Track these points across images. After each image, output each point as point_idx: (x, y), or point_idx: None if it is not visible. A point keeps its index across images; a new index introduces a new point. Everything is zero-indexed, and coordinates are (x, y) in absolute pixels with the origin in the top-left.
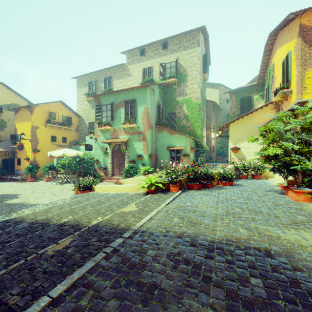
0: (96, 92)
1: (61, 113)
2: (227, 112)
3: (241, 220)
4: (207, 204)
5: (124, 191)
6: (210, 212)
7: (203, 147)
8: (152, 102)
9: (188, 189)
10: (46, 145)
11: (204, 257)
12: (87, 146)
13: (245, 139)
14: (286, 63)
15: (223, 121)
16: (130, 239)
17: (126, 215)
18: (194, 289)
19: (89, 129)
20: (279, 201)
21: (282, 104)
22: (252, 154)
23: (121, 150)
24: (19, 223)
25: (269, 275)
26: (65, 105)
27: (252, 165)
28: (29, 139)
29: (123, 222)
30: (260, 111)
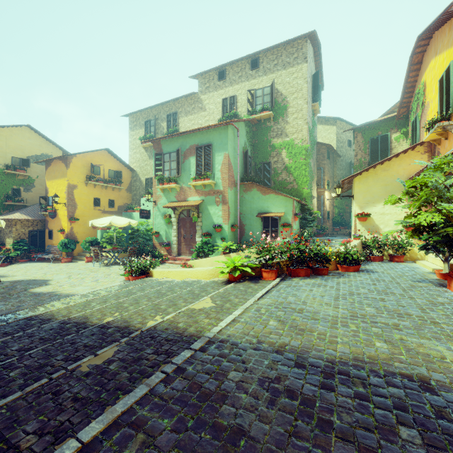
0: (155, 136)
1: (108, 166)
2: (350, 160)
3: (377, 327)
4: (321, 300)
5: (194, 277)
6: (326, 313)
7: (312, 213)
8: (236, 147)
9: (290, 276)
10: (86, 211)
11: (319, 387)
12: (143, 212)
13: (378, 201)
14: (446, 80)
15: (343, 174)
16: (202, 352)
17: (198, 314)
18: (305, 442)
19: (146, 188)
20: (437, 298)
21: (439, 144)
22: (389, 224)
23: (191, 218)
24: (47, 321)
25: (431, 423)
26: (113, 154)
27: (390, 241)
28: (65, 202)
29: (192, 325)
30: (403, 158)
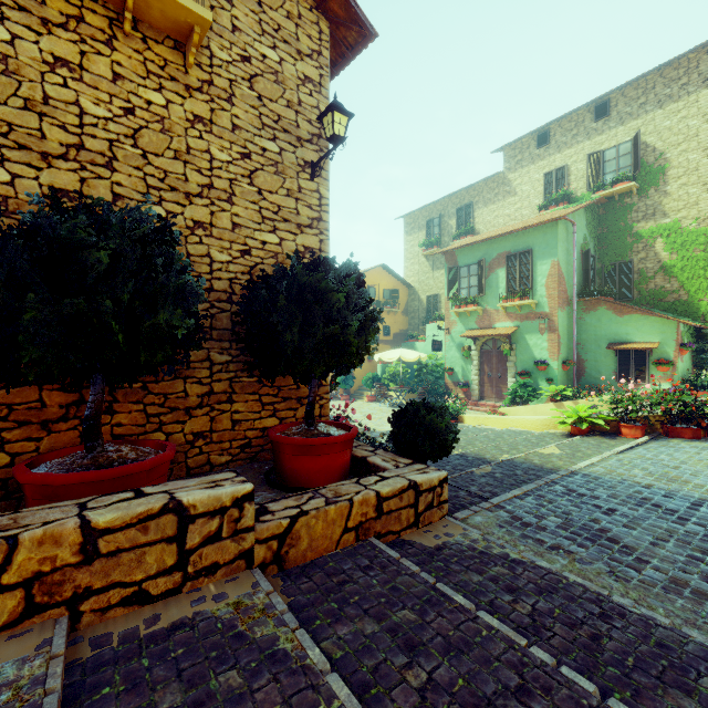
0: (440, 239)
1: (382, 285)
2: None
3: None
4: None
5: (520, 427)
6: None
7: None
8: (569, 249)
9: (666, 436)
10: None
11: (683, 507)
12: (435, 343)
13: None
14: None
15: None
16: (569, 477)
17: (548, 457)
18: (664, 520)
19: (428, 309)
20: None
21: None
22: None
23: (499, 350)
24: None
25: None
26: (388, 270)
27: None
28: None
29: (547, 463)
30: None
